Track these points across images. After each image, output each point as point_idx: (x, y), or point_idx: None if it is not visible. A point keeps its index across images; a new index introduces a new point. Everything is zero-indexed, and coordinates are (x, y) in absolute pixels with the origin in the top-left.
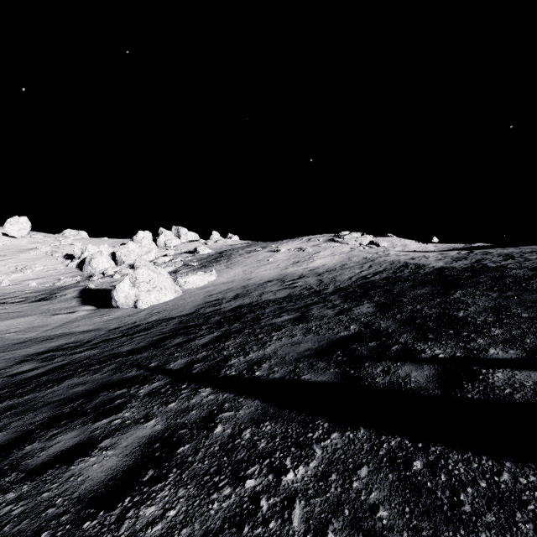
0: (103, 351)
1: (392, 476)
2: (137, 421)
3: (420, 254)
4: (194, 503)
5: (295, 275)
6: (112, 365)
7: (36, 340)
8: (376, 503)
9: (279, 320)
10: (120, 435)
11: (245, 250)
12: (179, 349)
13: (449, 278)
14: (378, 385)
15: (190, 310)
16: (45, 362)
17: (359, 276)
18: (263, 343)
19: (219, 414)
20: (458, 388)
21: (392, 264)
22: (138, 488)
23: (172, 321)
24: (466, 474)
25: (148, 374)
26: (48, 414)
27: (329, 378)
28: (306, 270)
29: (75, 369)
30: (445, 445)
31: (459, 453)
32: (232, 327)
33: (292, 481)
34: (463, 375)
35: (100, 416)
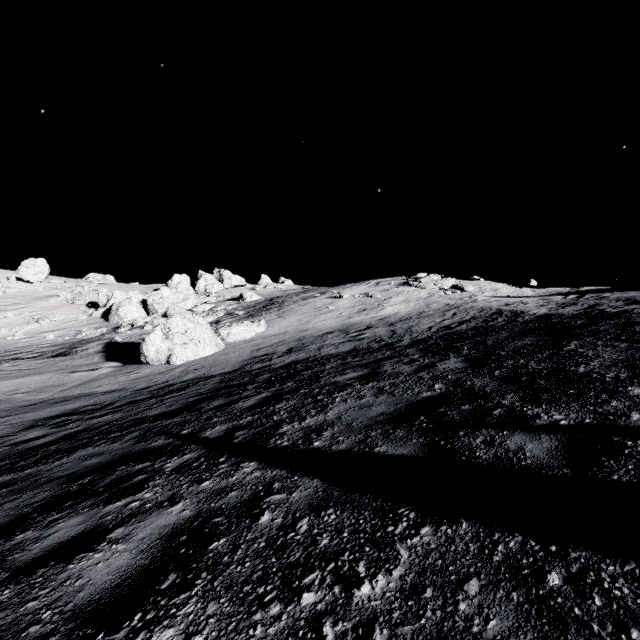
0: (127, 416)
1: (517, 595)
2: (159, 504)
3: (516, 300)
4: (228, 625)
5: (362, 325)
6: (136, 432)
7: (49, 401)
8: (497, 639)
9: (343, 378)
10: (136, 523)
11: (300, 296)
12: (218, 413)
13: (557, 326)
14: (481, 461)
15: (234, 367)
16: (57, 427)
17: (441, 326)
18: (323, 406)
19: (266, 496)
20: (596, 466)
21: (481, 312)
22: (154, 600)
23: (211, 380)
24: (634, 597)
25: (178, 444)
26: (50, 492)
27: (412, 451)
28: (375, 319)
29: (90, 437)
30: (592, 549)
31: (616, 563)
32: (284, 387)
33: (368, 597)
34: (600, 448)
35: (114, 497)
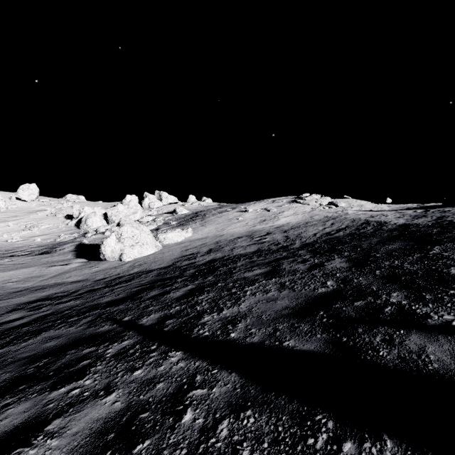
0: (85, 302)
1: None
2: (96, 394)
3: (378, 213)
4: None
5: (263, 232)
6: (89, 317)
7: (31, 289)
8: None
9: (251, 274)
10: (73, 414)
11: (217, 210)
12: (153, 302)
13: (417, 233)
14: (386, 362)
15: (168, 263)
16: (33, 311)
17: (323, 232)
18: (236, 298)
19: (189, 391)
20: None
21: (353, 222)
22: None
23: (151, 273)
24: None
25: (119, 330)
26: (11, 374)
27: (318, 347)
28: (272, 227)
29: (55, 320)
30: None
31: None
32: (205, 280)
33: None
34: None
35: (60, 382)
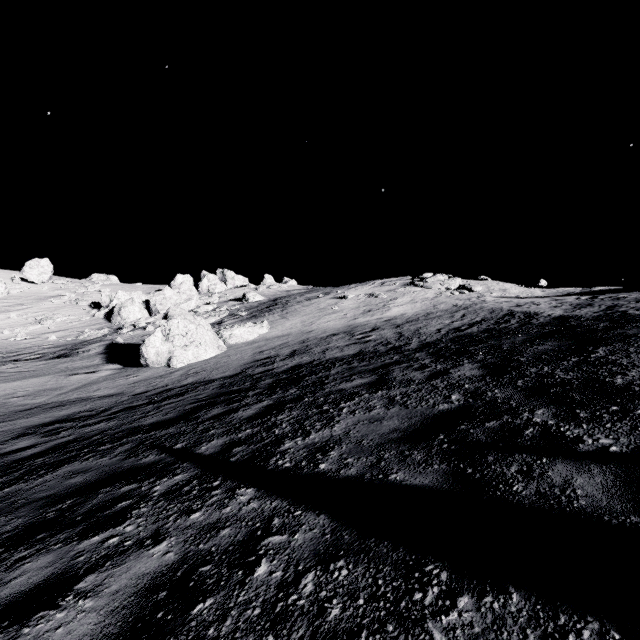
0: (121, 424)
1: None
2: (140, 543)
3: (527, 300)
4: None
5: (367, 327)
6: (128, 444)
7: (45, 406)
8: None
9: (350, 385)
10: (111, 569)
11: (304, 297)
12: (216, 424)
13: (578, 329)
14: (520, 499)
15: (235, 371)
16: (49, 436)
17: (450, 328)
18: (328, 418)
19: (264, 537)
20: None
21: (492, 313)
22: None
23: (211, 385)
24: None
25: (170, 461)
26: (24, 519)
27: (434, 481)
28: (381, 321)
29: (80, 449)
30: None
31: None
32: (286, 394)
33: None
34: None
35: (91, 529)
